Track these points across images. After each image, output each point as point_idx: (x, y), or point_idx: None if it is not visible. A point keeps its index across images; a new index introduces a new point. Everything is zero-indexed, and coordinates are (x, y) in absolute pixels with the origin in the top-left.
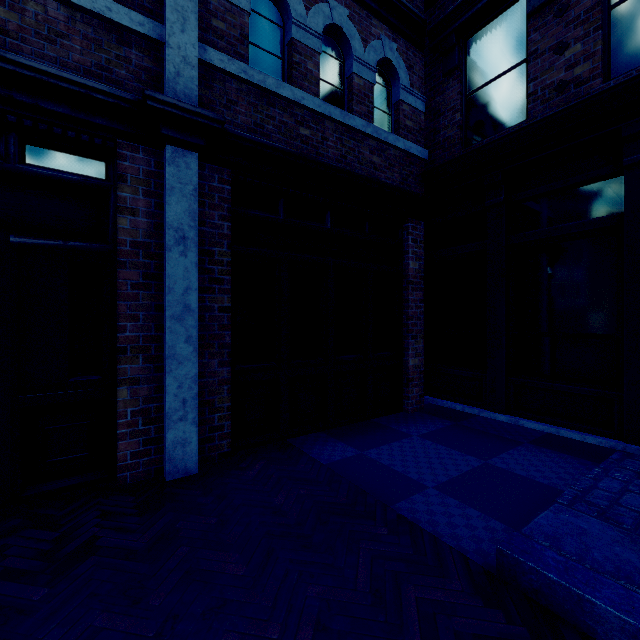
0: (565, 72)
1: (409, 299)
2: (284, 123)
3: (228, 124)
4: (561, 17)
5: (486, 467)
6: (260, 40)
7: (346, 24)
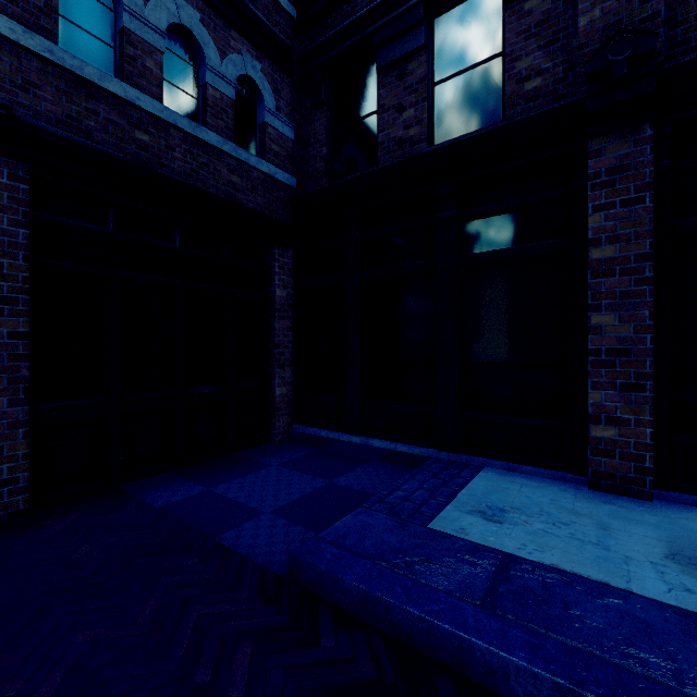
0: (403, 131)
1: (276, 327)
2: (112, 122)
3: (25, 109)
4: (401, 81)
5: (328, 486)
6: (79, 18)
7: (198, 28)
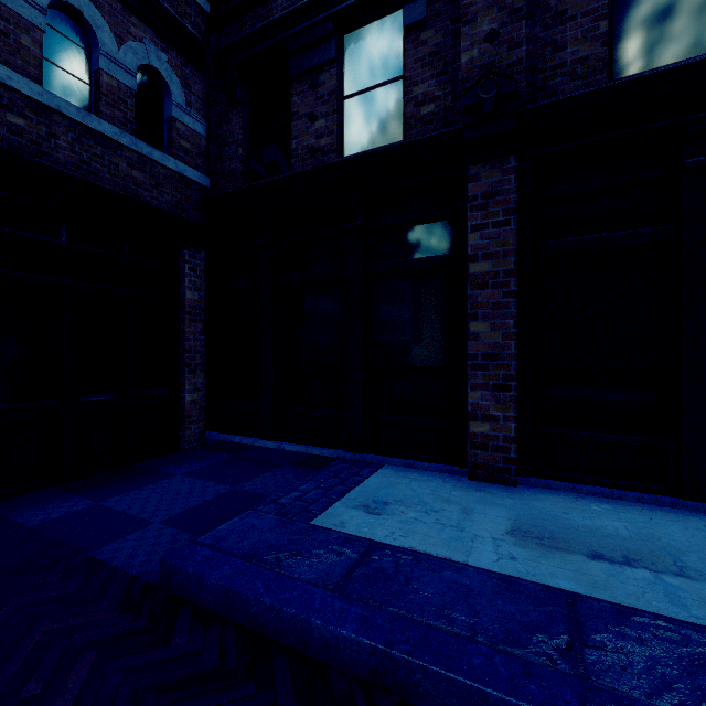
0: (316, 140)
1: (186, 331)
2: None
3: None
4: (313, 91)
5: (231, 492)
6: None
7: (89, 9)
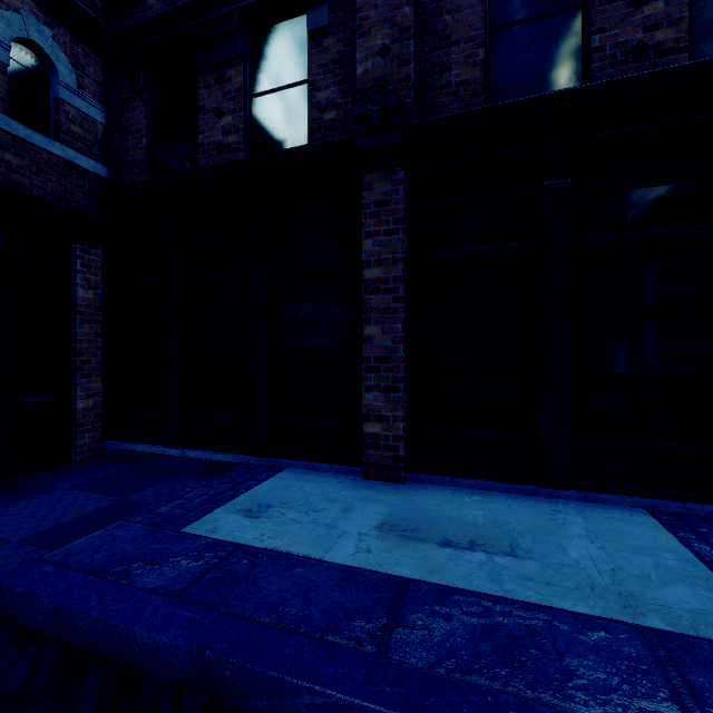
0: (223, 136)
1: (77, 332)
2: None
3: None
4: (220, 86)
5: (116, 504)
6: None
7: None
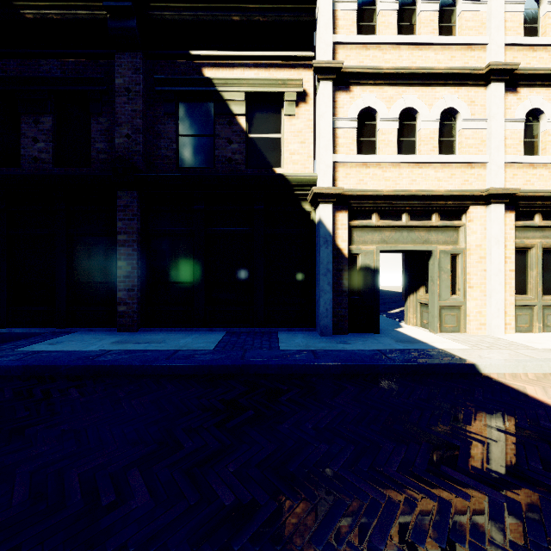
0: (38, 153)
1: None
2: None
3: None
4: (36, 125)
5: None
6: None
7: None
